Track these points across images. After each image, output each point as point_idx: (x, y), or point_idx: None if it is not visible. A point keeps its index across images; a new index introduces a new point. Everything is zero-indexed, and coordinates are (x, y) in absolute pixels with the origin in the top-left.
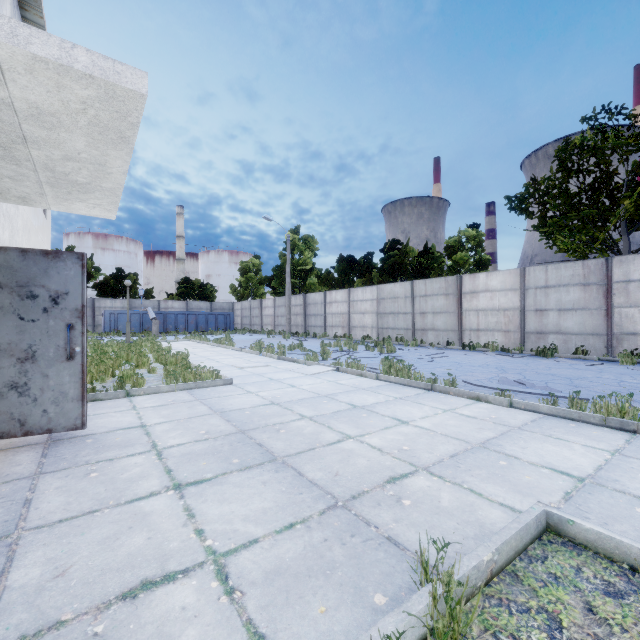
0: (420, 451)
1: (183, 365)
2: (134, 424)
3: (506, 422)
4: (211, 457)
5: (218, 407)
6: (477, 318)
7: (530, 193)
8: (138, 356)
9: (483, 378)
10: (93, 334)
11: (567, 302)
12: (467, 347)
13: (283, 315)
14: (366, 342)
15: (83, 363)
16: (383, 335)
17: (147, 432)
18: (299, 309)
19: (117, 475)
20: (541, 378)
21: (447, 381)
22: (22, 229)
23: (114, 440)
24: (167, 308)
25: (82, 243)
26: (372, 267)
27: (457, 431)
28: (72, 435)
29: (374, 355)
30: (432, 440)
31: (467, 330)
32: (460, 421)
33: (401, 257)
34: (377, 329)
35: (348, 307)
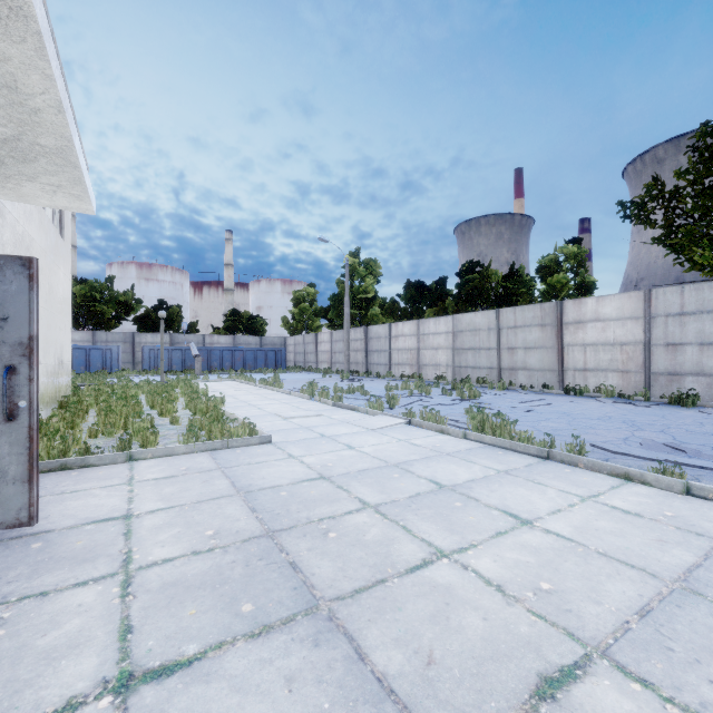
0: (575, 596)
1: (211, 416)
2: (116, 512)
3: (698, 527)
4: (208, 595)
5: (244, 482)
6: (584, 355)
7: (652, 196)
8: (166, 401)
9: (614, 439)
10: (131, 372)
11: (712, 334)
12: (571, 391)
13: (341, 351)
14: (440, 384)
15: (31, 425)
16: (461, 375)
17: (128, 530)
18: (359, 344)
19: (33, 638)
20: (700, 440)
21: (571, 446)
22: (13, 244)
23: (72, 546)
24: (213, 343)
25: (125, 273)
26: (446, 294)
27: (623, 546)
28: (18, 532)
29: (453, 401)
30: (587, 567)
31: (570, 370)
32: (618, 522)
33: (482, 281)
34: (453, 368)
35: (417, 342)
